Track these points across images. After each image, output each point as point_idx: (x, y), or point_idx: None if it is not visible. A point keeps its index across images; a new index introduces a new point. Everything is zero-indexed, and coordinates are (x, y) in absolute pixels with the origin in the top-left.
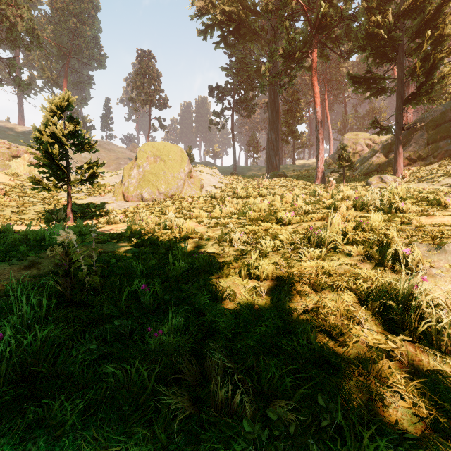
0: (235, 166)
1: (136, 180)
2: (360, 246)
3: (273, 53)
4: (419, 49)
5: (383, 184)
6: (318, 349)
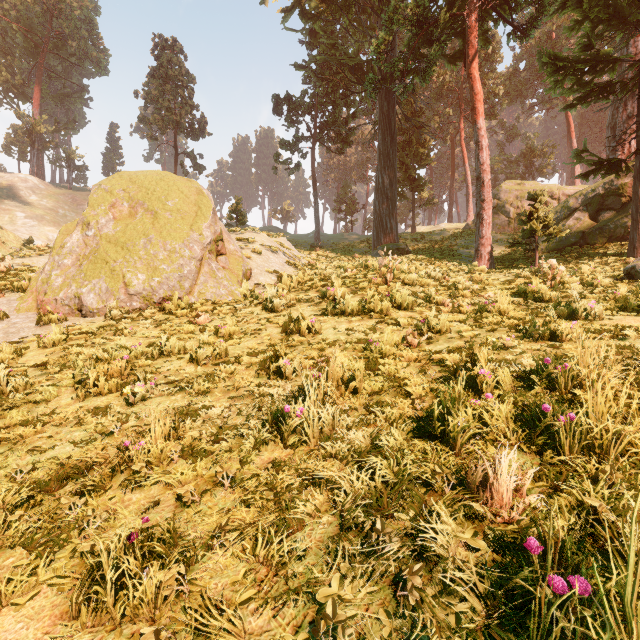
0: (317, 234)
1: (75, 257)
2: None
3: (391, 18)
4: None
5: None
6: None
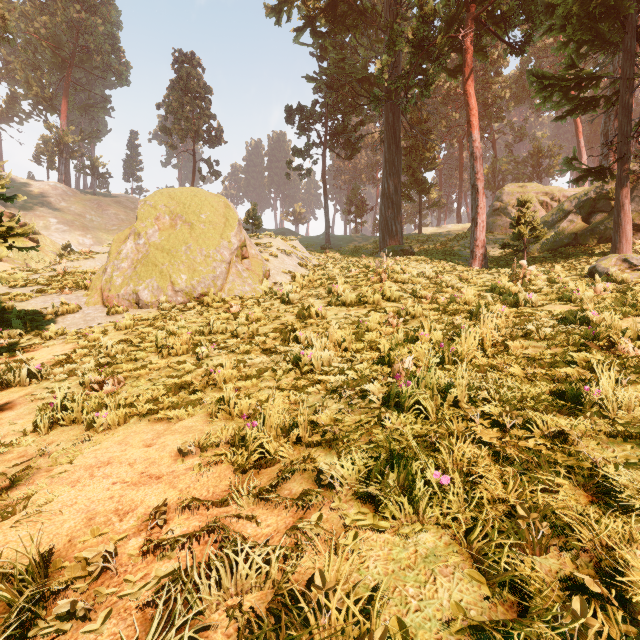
0: (327, 236)
1: (130, 262)
2: None
3: (394, 40)
4: None
5: (639, 275)
6: None
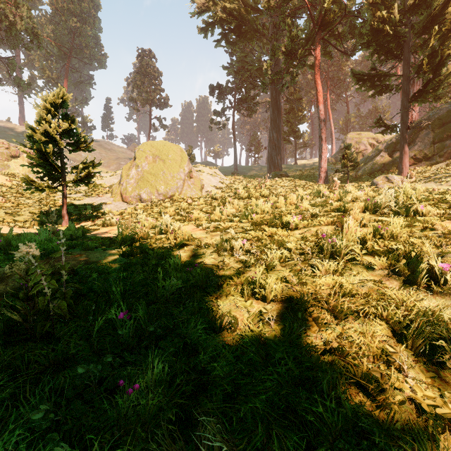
0: (236, 166)
1: (134, 180)
2: (383, 258)
3: (274, 50)
4: (425, 45)
5: (390, 185)
6: (352, 415)
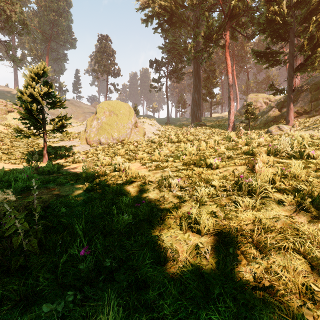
0: (168, 118)
1: (96, 128)
2: (290, 196)
3: (196, 35)
4: (306, 31)
5: (281, 132)
6: None
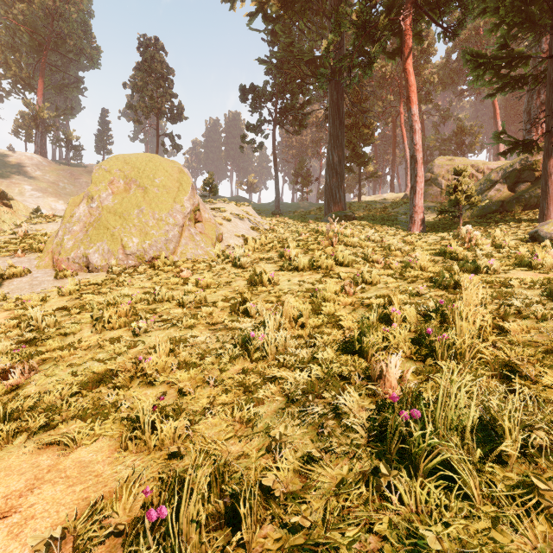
0: (277, 203)
1: (82, 225)
2: None
3: (339, 22)
4: None
5: None
6: None
